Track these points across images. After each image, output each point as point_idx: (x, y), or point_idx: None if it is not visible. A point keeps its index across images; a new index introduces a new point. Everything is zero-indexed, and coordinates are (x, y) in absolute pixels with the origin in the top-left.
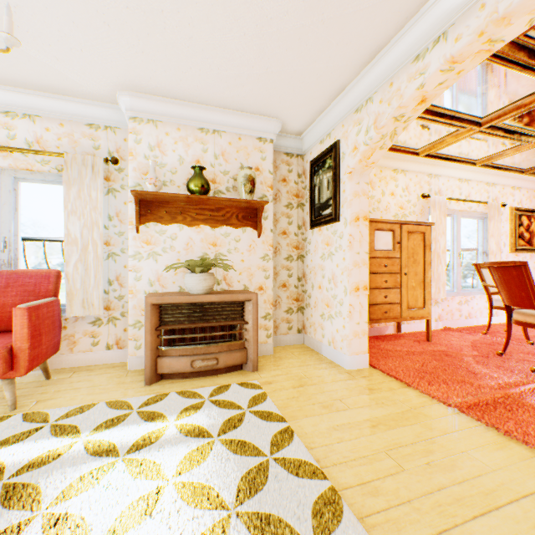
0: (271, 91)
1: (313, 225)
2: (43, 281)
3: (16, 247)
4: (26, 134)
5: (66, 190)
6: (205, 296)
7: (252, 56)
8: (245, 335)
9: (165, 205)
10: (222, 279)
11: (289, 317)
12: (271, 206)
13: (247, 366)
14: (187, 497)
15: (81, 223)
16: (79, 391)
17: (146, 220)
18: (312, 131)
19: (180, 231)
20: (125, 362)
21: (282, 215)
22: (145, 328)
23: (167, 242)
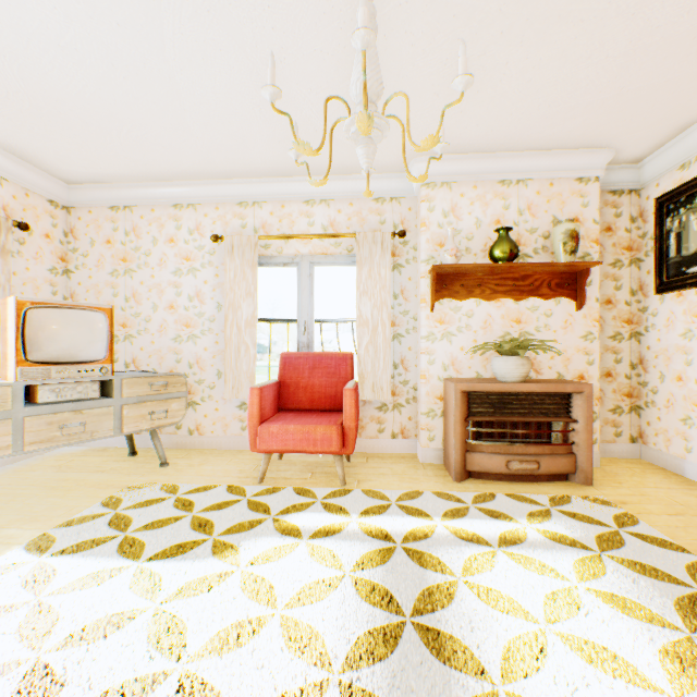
0: (614, 115)
1: (663, 288)
2: (340, 363)
3: (311, 329)
4: (322, 219)
5: (357, 270)
6: (521, 384)
7: (604, 80)
8: (571, 437)
9: (459, 277)
10: None
11: (616, 418)
12: (595, 268)
13: (574, 477)
14: (612, 606)
15: (371, 304)
16: (389, 477)
17: (439, 296)
18: (663, 154)
19: (476, 307)
20: (410, 454)
21: (605, 277)
22: (454, 417)
23: (462, 320)
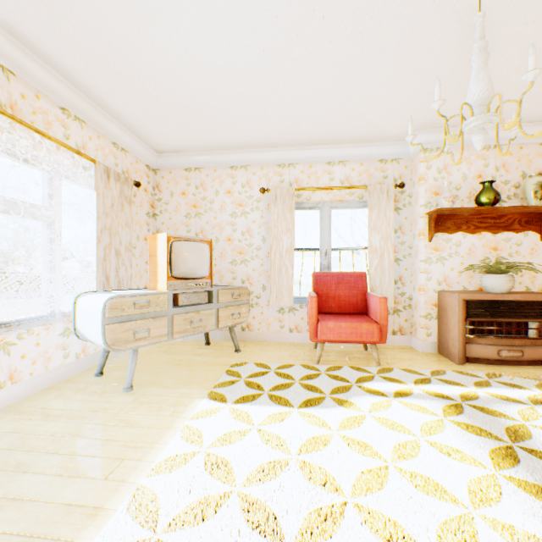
0: None
1: None
2: (357, 280)
3: (329, 255)
4: (339, 175)
5: (368, 212)
6: (508, 295)
7: None
8: None
9: (450, 217)
10: None
11: None
12: None
13: None
14: None
15: (379, 236)
16: (406, 361)
17: (435, 231)
18: None
19: (462, 239)
20: (407, 346)
21: None
22: (457, 318)
23: (451, 248)
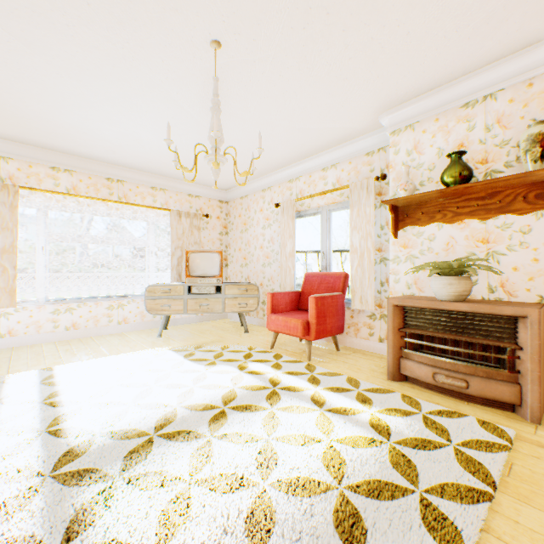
0: None
1: None
2: (336, 280)
3: (329, 257)
4: (332, 179)
5: (350, 212)
6: (449, 303)
7: None
8: (516, 365)
9: (421, 206)
10: (497, 285)
11: None
12: None
13: (519, 410)
14: (327, 456)
15: (359, 236)
16: (344, 364)
17: (403, 225)
18: None
19: (437, 231)
20: None
21: None
22: (387, 326)
23: (423, 243)
